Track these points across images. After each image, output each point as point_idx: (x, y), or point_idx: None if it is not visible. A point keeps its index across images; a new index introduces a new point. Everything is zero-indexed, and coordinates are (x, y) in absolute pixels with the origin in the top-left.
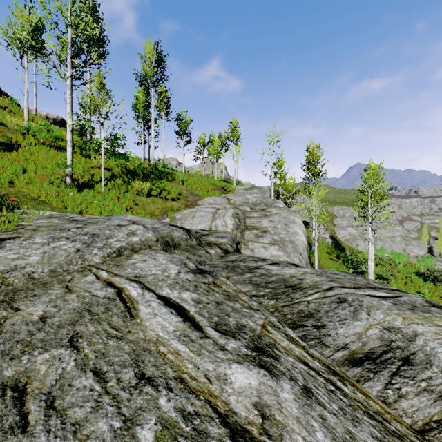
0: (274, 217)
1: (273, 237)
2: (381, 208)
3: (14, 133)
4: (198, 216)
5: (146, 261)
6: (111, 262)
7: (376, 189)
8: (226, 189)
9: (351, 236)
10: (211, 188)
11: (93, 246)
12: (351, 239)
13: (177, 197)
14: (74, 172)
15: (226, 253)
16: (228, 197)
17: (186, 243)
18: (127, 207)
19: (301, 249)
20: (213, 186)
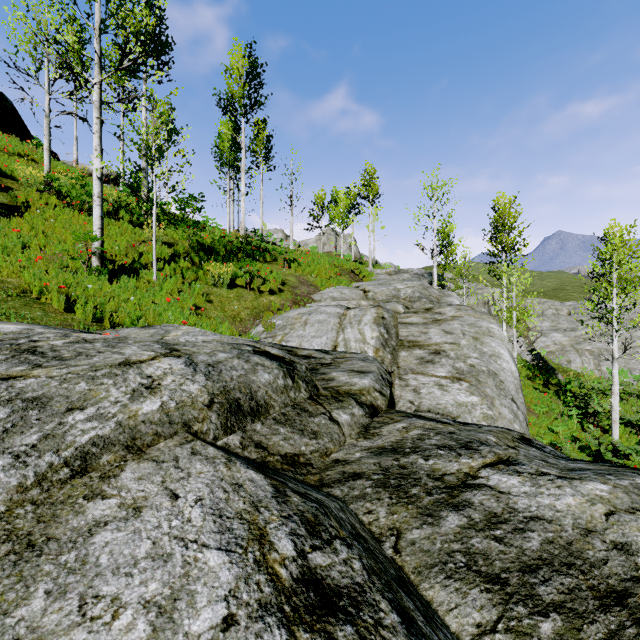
0: (451, 323)
1: (454, 364)
2: (634, 303)
3: (27, 191)
4: (313, 322)
5: (141, 512)
6: (29, 513)
7: (624, 271)
8: (358, 274)
9: (558, 346)
10: (335, 272)
11: (1, 449)
12: (557, 351)
13: (278, 288)
14: (105, 248)
15: (372, 416)
16: (363, 287)
17: (283, 399)
18: (192, 307)
19: (512, 389)
20: (338, 269)
